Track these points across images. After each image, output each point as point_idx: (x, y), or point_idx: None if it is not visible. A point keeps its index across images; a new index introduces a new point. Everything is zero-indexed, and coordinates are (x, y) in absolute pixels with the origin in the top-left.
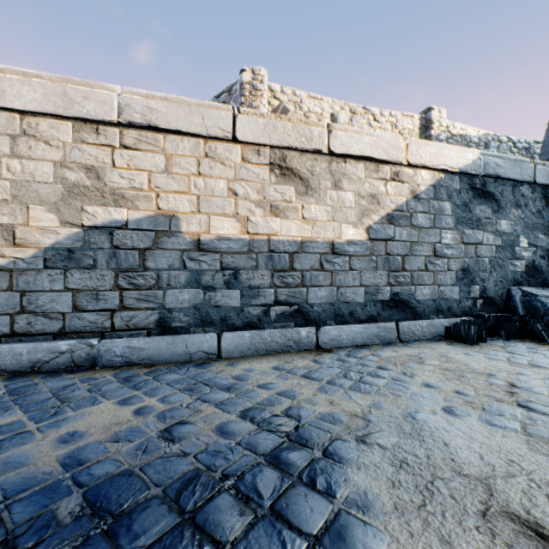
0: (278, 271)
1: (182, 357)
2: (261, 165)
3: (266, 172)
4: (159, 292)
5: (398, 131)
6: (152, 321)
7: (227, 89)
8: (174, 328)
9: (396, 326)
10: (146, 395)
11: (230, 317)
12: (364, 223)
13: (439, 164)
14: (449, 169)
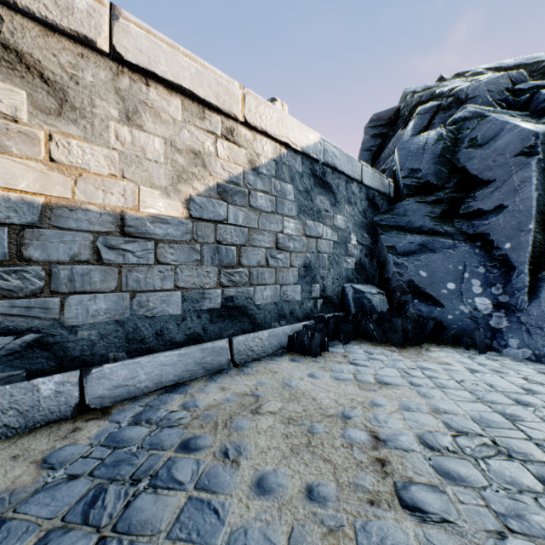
0: None
1: None
2: None
3: None
4: None
5: None
6: None
7: None
8: None
9: (230, 344)
10: None
11: None
12: (181, 191)
13: (282, 135)
14: (292, 144)
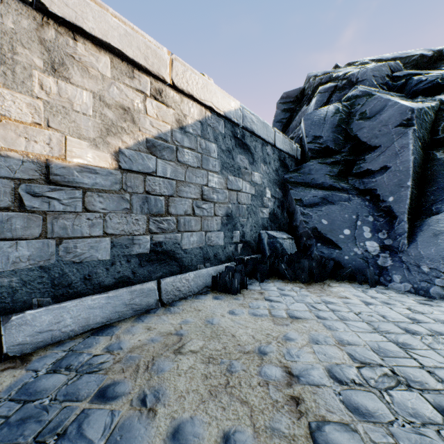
0: None
1: None
2: None
3: None
4: None
5: None
6: None
7: None
8: None
9: (158, 285)
10: None
11: None
12: (110, 144)
13: (207, 99)
14: (215, 109)
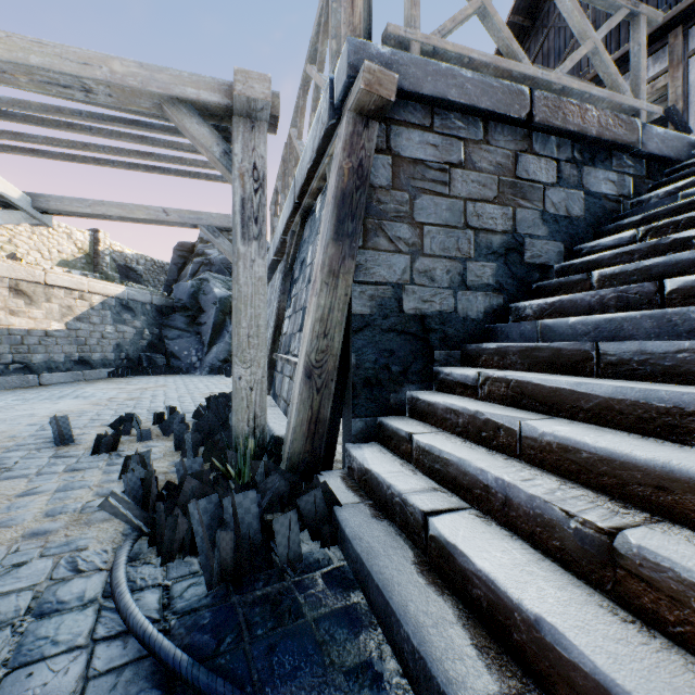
0: (15, 345)
1: None
2: (4, 288)
3: (7, 292)
4: None
5: (74, 241)
6: None
7: None
8: None
9: (83, 373)
10: None
11: None
12: (65, 321)
13: (105, 293)
14: (110, 295)
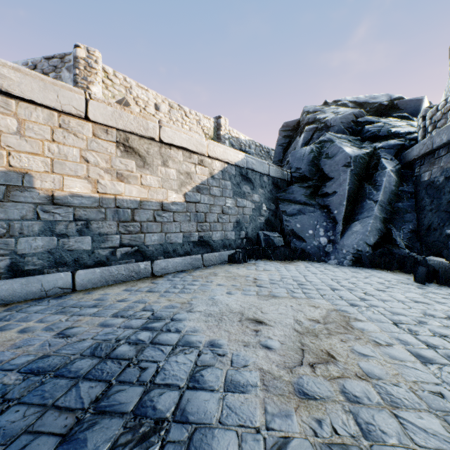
0: (123, 222)
1: (38, 294)
2: (109, 142)
3: (113, 148)
4: (11, 240)
5: (201, 127)
6: (2, 266)
7: (59, 56)
8: (27, 271)
9: (202, 257)
10: (20, 322)
11: (82, 258)
12: (182, 191)
13: (225, 158)
14: (230, 162)
